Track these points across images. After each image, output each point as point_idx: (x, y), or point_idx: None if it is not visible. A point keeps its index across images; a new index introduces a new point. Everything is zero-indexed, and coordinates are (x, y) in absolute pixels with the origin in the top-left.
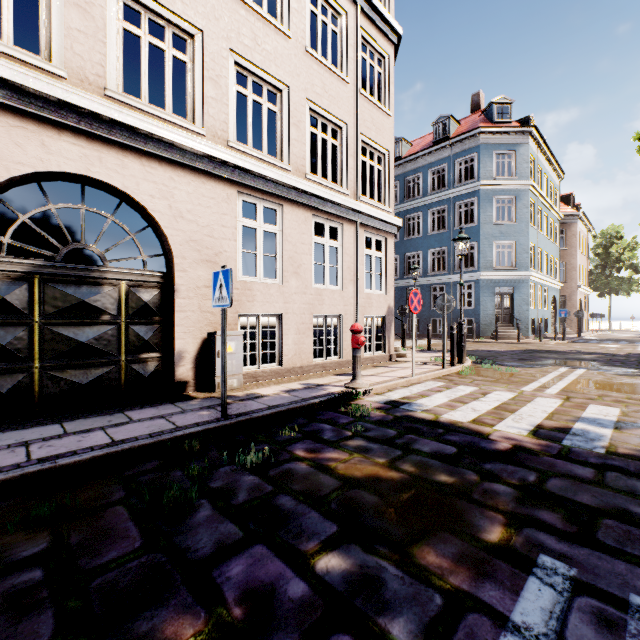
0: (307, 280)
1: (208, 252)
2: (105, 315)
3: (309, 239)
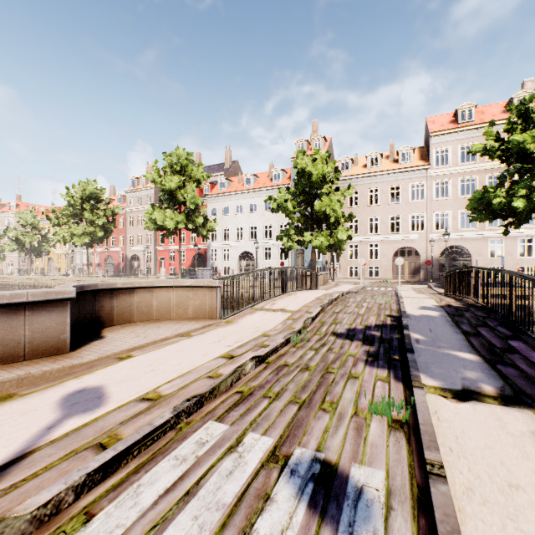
0: (514, 256)
1: (479, 253)
2: (457, 267)
3: (515, 245)
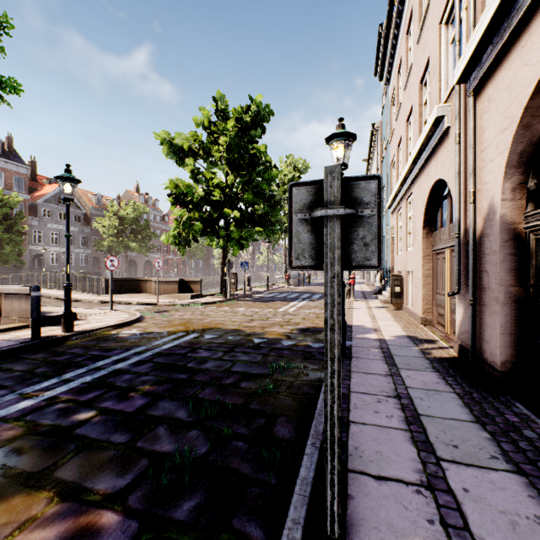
0: None
1: None
2: None
3: None
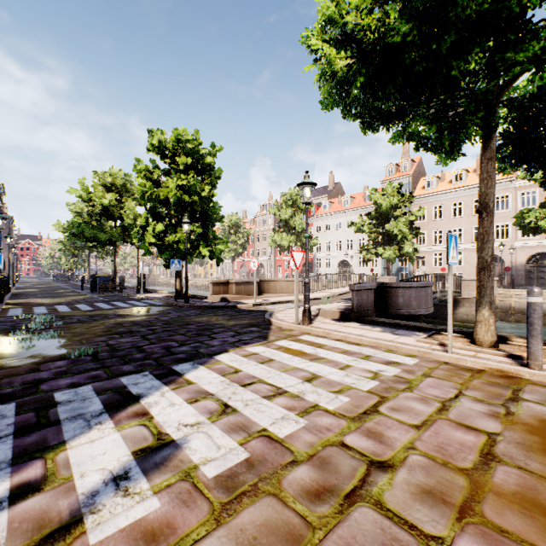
0: None
1: None
2: None
3: None
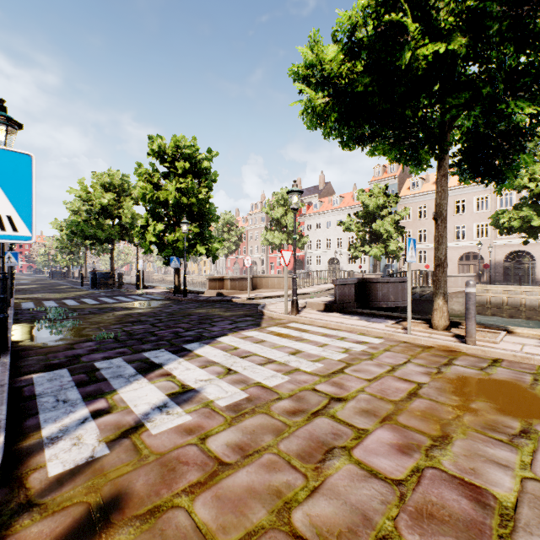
0: None
1: None
2: (522, 269)
3: None
